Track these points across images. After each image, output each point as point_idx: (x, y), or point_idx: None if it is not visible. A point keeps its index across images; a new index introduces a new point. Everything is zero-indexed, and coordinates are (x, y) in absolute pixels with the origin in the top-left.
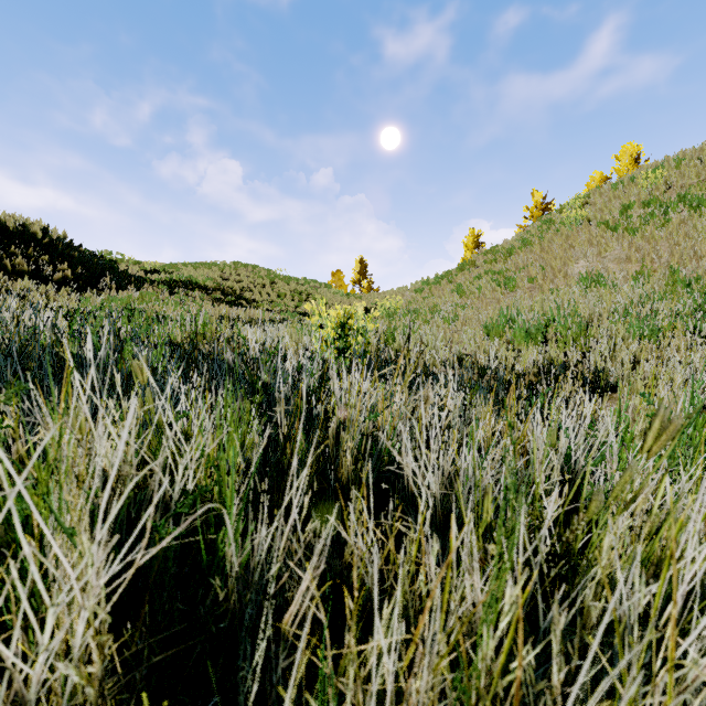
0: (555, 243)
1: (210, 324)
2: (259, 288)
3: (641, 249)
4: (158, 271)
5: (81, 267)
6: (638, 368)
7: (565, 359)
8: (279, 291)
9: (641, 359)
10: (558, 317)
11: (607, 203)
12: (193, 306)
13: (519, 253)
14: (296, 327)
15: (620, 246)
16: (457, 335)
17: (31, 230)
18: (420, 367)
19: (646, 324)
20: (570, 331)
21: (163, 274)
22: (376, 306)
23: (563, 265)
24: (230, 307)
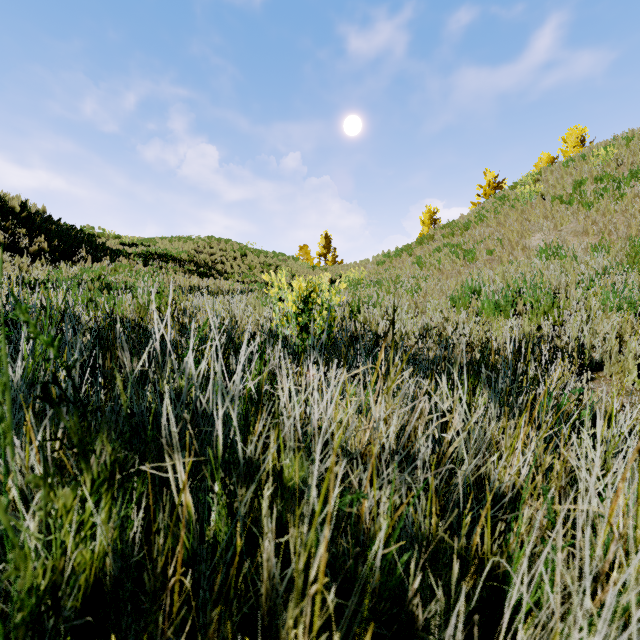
0: (510, 217)
1: (165, 297)
2: (231, 260)
3: (597, 222)
4: (136, 245)
5: (58, 240)
6: (630, 346)
7: (536, 331)
8: (249, 263)
9: (626, 334)
10: (527, 288)
11: (559, 180)
12: (165, 277)
13: (475, 227)
14: (260, 298)
15: (575, 220)
16: (421, 306)
17: (9, 204)
18: (388, 341)
19: (623, 296)
20: (542, 303)
21: (140, 247)
22: (340, 277)
23: (520, 238)
24: (201, 278)
